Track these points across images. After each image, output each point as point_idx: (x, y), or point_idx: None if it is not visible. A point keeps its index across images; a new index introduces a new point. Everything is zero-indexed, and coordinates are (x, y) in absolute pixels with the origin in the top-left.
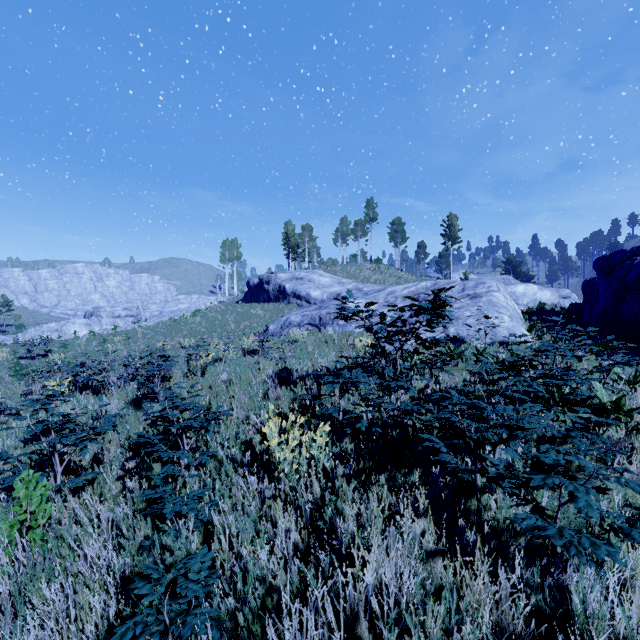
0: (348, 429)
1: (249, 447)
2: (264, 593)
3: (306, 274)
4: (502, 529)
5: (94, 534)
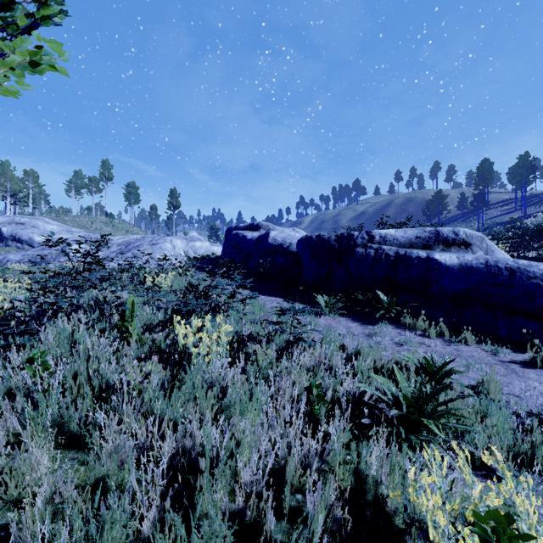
0: None
1: None
2: None
3: (29, 220)
4: None
5: None
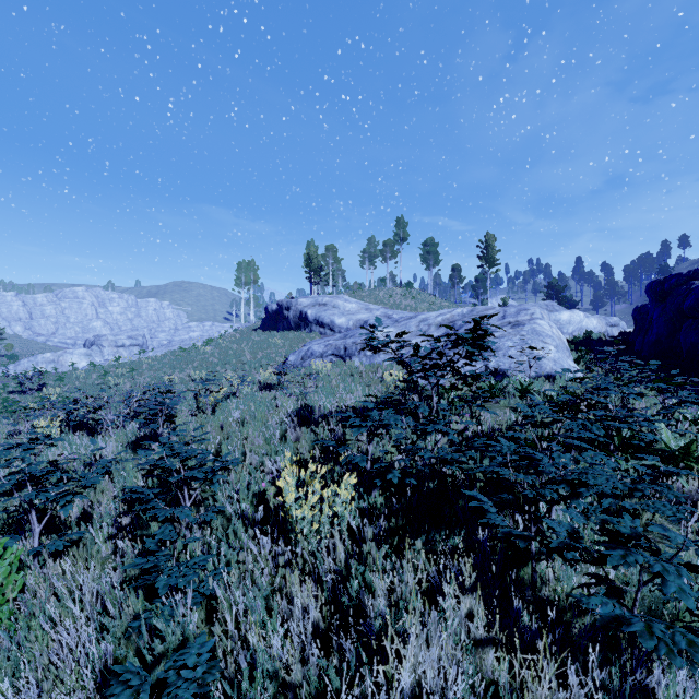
0: (377, 480)
1: (263, 499)
2: (275, 692)
3: (330, 299)
4: (564, 607)
5: (75, 609)
